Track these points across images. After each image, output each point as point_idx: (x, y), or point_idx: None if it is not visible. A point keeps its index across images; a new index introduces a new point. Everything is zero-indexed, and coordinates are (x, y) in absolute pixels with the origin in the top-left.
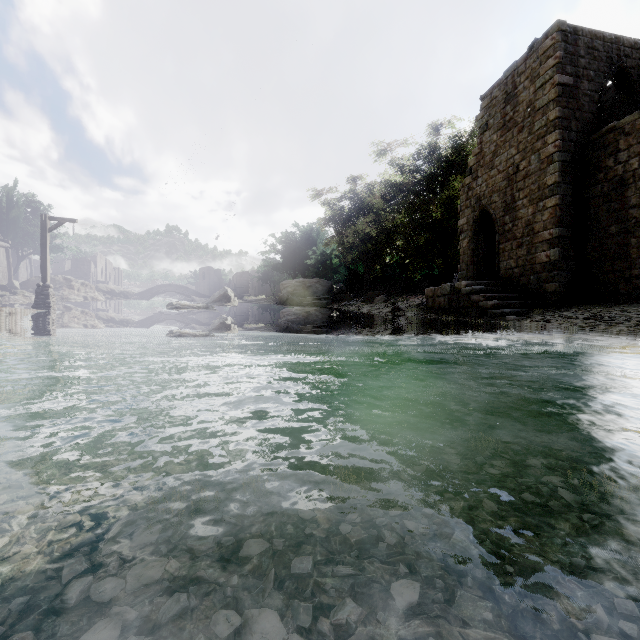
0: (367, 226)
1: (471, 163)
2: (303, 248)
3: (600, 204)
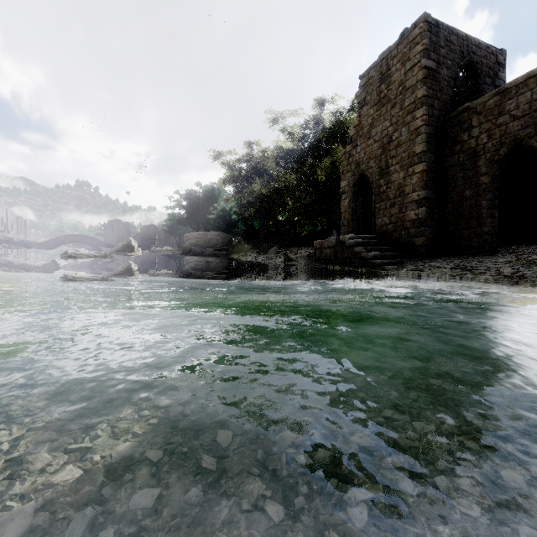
0: (262, 186)
1: (351, 133)
2: (205, 205)
3: (457, 172)
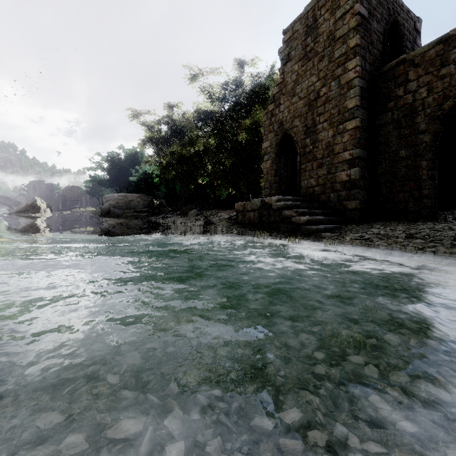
0: (182, 147)
1: (274, 91)
2: (128, 167)
3: (390, 130)
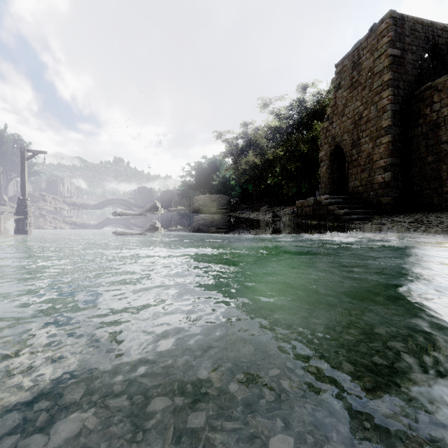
0: (255, 157)
1: (328, 112)
2: (210, 173)
3: (420, 141)
